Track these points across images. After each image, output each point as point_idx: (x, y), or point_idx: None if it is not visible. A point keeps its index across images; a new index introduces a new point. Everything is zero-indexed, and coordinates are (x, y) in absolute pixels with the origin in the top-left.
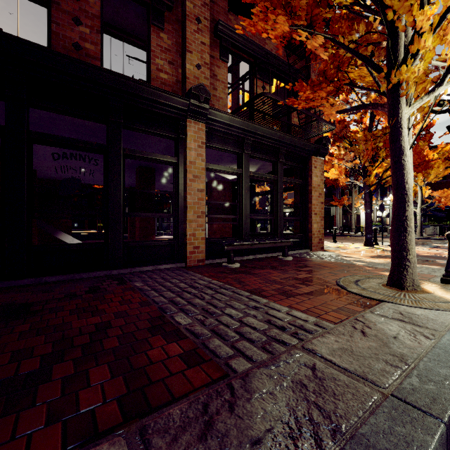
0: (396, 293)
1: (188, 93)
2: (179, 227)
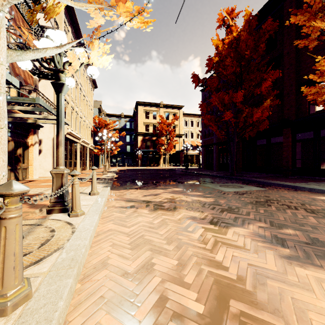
0: None
1: None
2: None
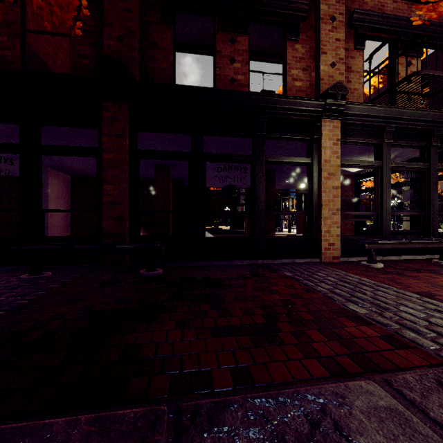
0: None
1: (324, 94)
2: (313, 224)
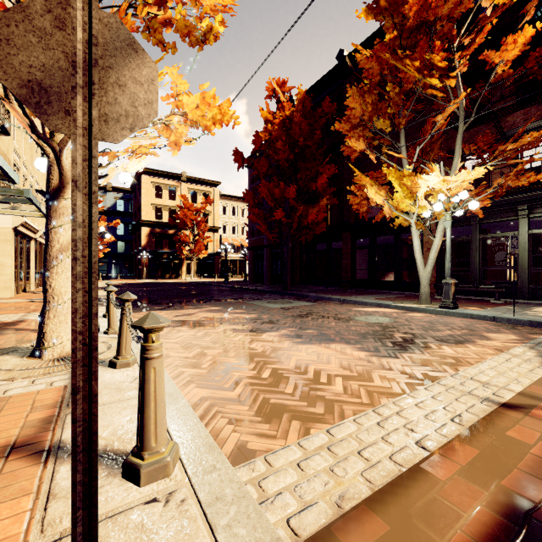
0: (409, 303)
1: None
2: None
